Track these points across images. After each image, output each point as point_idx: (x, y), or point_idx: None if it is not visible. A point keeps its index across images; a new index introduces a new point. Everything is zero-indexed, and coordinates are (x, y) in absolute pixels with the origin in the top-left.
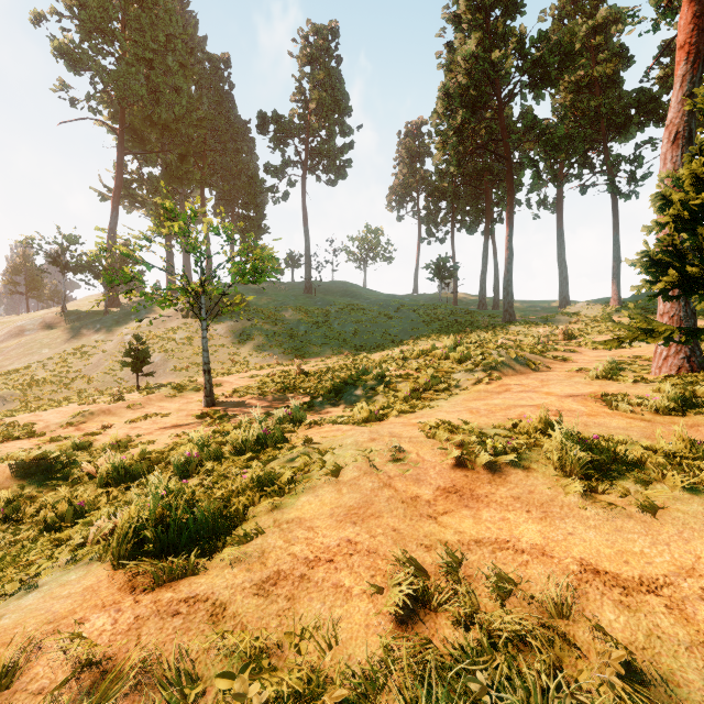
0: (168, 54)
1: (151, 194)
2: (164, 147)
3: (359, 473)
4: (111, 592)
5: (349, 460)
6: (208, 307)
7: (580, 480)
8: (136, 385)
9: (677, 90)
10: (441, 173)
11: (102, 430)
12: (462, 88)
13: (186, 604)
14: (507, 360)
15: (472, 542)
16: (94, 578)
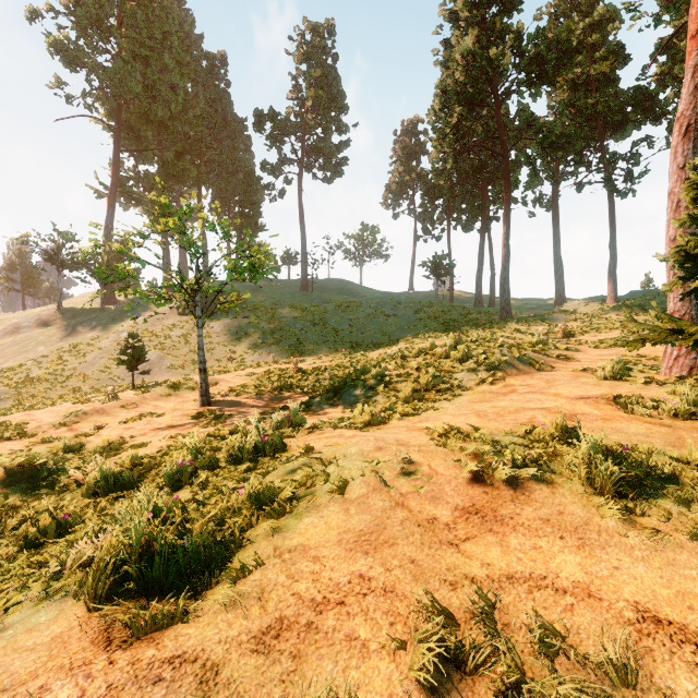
0: (165, 51)
1: (147, 191)
2: (160, 145)
3: (367, 489)
4: (82, 646)
5: (355, 473)
6: (204, 304)
7: (612, 498)
8: (132, 383)
9: (688, 81)
10: (438, 170)
11: (95, 431)
12: (459, 85)
13: (170, 666)
14: (510, 359)
15: (503, 578)
16: (65, 622)
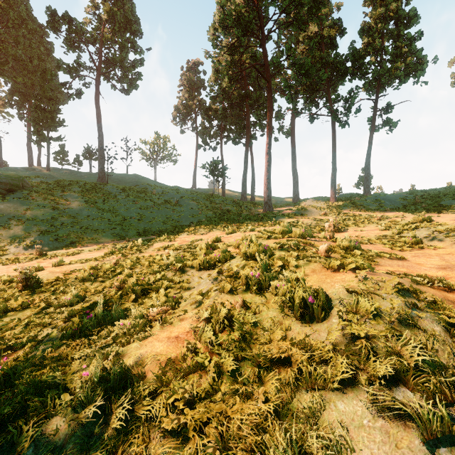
0: None
1: None
2: None
3: None
4: None
5: None
6: None
7: None
8: None
9: None
10: (215, 93)
11: None
12: (235, 10)
13: None
14: None
15: None
16: None
